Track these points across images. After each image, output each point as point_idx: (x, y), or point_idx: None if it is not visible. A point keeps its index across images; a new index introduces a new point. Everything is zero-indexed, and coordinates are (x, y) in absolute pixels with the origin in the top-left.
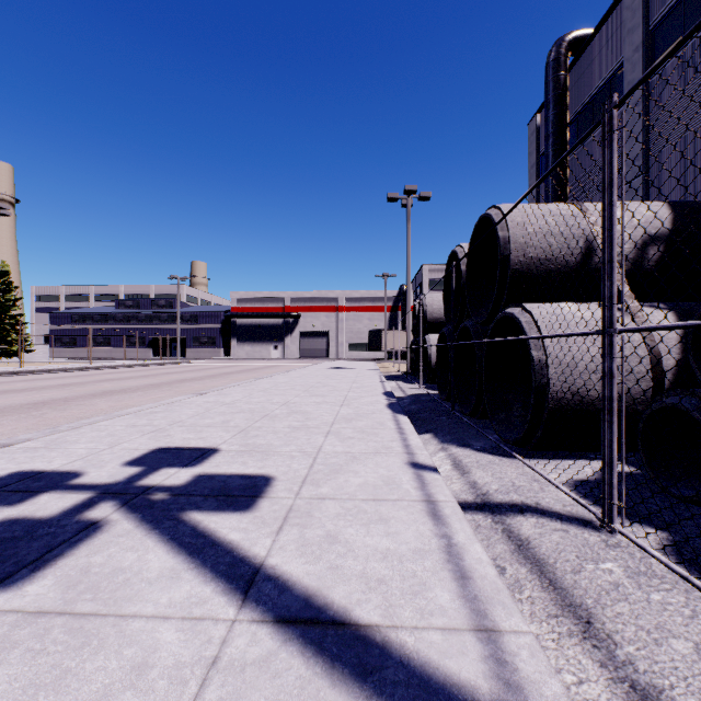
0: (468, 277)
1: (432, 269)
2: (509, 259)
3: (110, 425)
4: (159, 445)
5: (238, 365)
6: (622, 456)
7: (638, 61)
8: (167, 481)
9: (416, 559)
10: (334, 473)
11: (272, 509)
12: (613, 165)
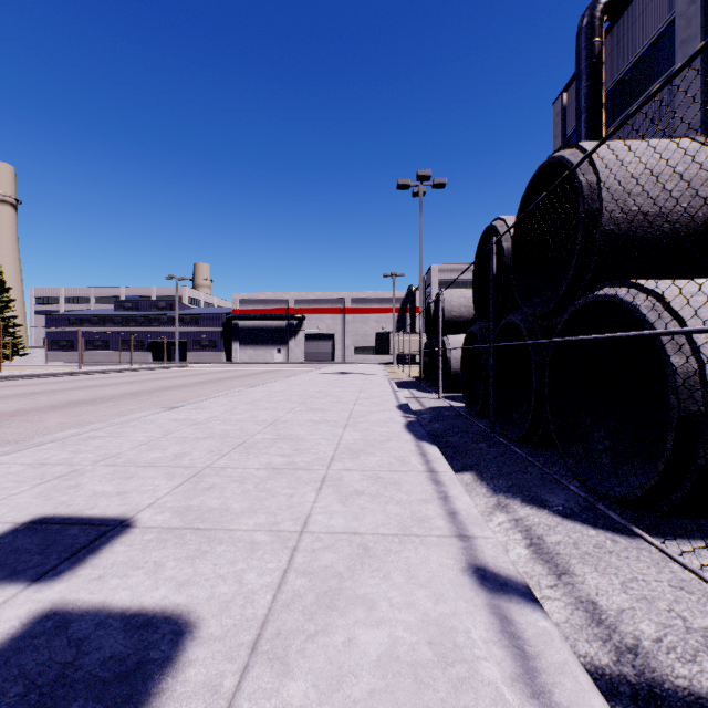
0: (514, 256)
1: (441, 270)
2: (600, 214)
3: (7, 463)
4: (41, 510)
5: (237, 369)
6: None
7: (694, 15)
8: None
9: None
10: (325, 609)
11: None
12: None
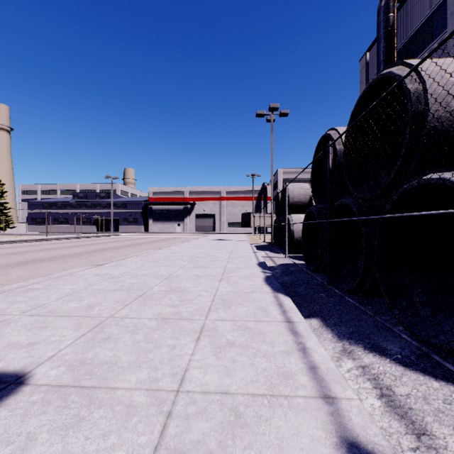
0: (346, 154)
1: (284, 172)
2: (426, 114)
3: None
4: None
5: (151, 237)
6: None
7: None
8: None
9: None
10: None
11: None
12: None
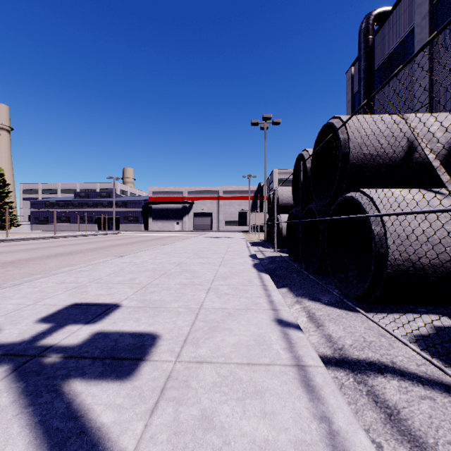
0: (312, 172)
1: (279, 172)
2: (349, 155)
3: (44, 282)
4: (74, 301)
5: (152, 235)
6: None
7: (425, 26)
8: (65, 340)
9: None
10: (212, 331)
11: (151, 377)
12: None
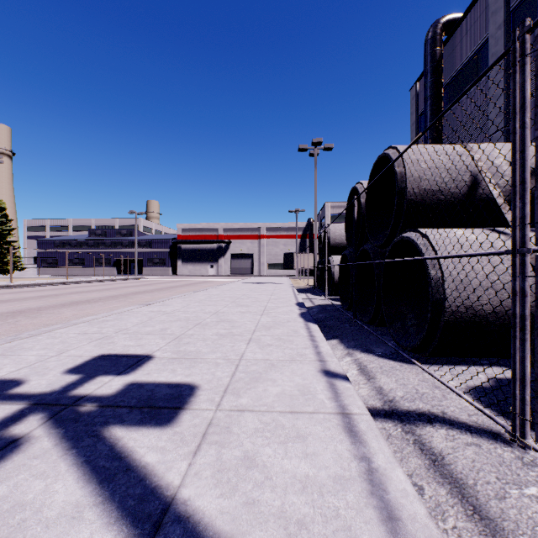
0: (367, 208)
1: (332, 206)
2: (406, 190)
3: (65, 332)
4: (101, 352)
5: (182, 280)
6: (536, 373)
7: (500, 37)
8: (99, 390)
9: (337, 490)
10: (254, 382)
11: (192, 424)
12: (526, 88)
